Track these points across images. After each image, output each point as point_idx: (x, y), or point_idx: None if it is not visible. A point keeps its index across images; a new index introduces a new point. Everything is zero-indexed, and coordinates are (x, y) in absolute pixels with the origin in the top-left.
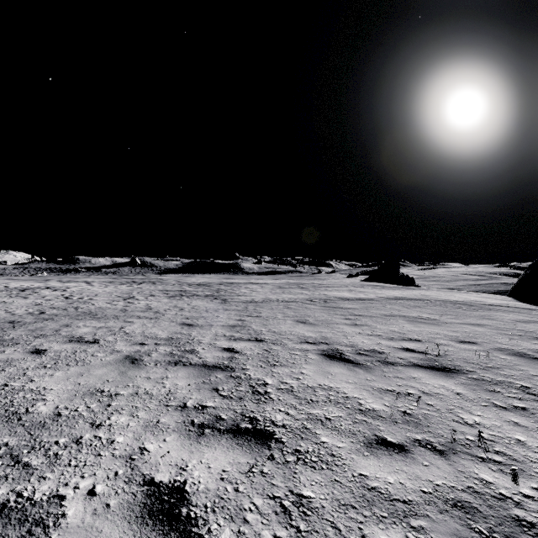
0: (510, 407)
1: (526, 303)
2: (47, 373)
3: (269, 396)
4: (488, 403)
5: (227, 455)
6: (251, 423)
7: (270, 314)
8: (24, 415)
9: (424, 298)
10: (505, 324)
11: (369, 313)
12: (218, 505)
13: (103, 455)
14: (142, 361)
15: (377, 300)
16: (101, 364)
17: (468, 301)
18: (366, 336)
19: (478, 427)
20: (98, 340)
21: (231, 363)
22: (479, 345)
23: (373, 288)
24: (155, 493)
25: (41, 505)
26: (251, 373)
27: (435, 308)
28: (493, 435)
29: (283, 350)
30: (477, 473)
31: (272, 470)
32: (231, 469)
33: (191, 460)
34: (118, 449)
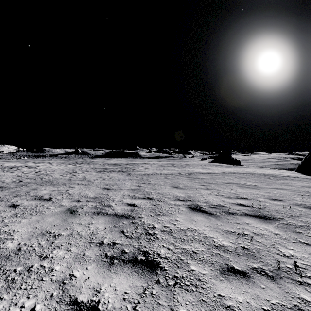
0: (310, 243)
1: (307, 175)
2: (17, 220)
3: (156, 236)
4: (296, 240)
5: (128, 280)
6: (145, 255)
7: (156, 182)
8: None
9: (247, 172)
10: (297, 188)
11: (215, 182)
12: None
13: (45, 280)
14: (77, 212)
15: (219, 173)
16: (51, 214)
17: (273, 174)
18: (215, 196)
19: (293, 258)
20: (52, 198)
21: (132, 213)
22: (284, 201)
23: (216, 167)
24: (77, 310)
25: None
26: (145, 220)
27: (254, 178)
28: (304, 264)
29: (164, 204)
30: (298, 294)
31: (159, 292)
32: (131, 291)
33: (103, 284)
34: (55, 275)
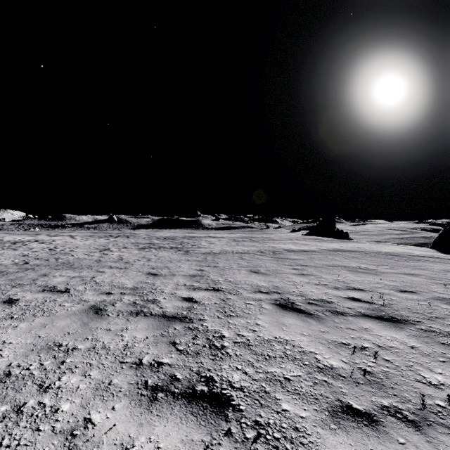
0: None
1: (447, 254)
2: (11, 325)
3: (226, 351)
4: (445, 358)
5: (179, 429)
6: (207, 384)
7: (226, 265)
8: None
9: (359, 250)
10: (436, 273)
11: (313, 264)
12: None
13: (42, 429)
14: (106, 311)
15: (319, 252)
16: (66, 314)
17: (398, 252)
18: (314, 286)
19: (444, 389)
20: (69, 290)
21: (190, 313)
22: (419, 294)
23: (314, 241)
24: None
25: None
26: (208, 324)
27: (370, 258)
28: None
29: (239, 299)
30: None
31: None
32: None
33: (139, 436)
34: (60, 421)
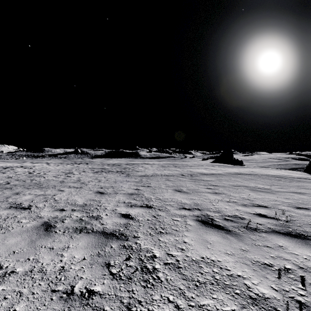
0: None
1: None
2: None
3: (157, 275)
4: None
5: None
6: None
7: (156, 185)
8: None
9: (253, 173)
10: None
11: (222, 184)
12: None
13: None
14: (54, 227)
15: (224, 175)
16: (19, 231)
17: (281, 175)
18: (226, 203)
19: None
20: (31, 207)
21: (126, 230)
22: None
23: (219, 167)
24: None
25: None
26: (141, 242)
27: (263, 180)
28: None
29: (167, 216)
30: None
31: None
32: None
33: None
34: None
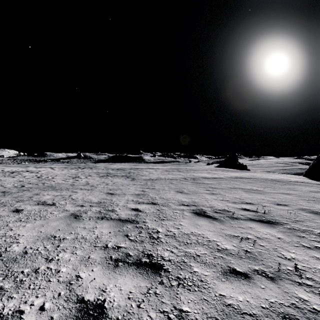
0: (313, 247)
1: (315, 180)
2: (21, 225)
3: (160, 240)
4: (299, 244)
5: (132, 280)
6: (149, 258)
7: (160, 187)
8: (4, 253)
9: (253, 177)
10: (304, 193)
11: (220, 187)
12: (126, 318)
13: (52, 281)
14: (81, 216)
15: (225, 178)
16: (55, 219)
17: (280, 179)
18: (220, 201)
19: (294, 261)
20: (55, 203)
21: (136, 218)
22: (289, 206)
23: (222, 171)
24: (84, 308)
25: (7, 318)
26: (149, 225)
27: (260, 183)
28: (304, 266)
29: (169, 209)
30: (296, 293)
31: (162, 291)
32: (135, 291)
33: (109, 284)
34: (61, 276)
